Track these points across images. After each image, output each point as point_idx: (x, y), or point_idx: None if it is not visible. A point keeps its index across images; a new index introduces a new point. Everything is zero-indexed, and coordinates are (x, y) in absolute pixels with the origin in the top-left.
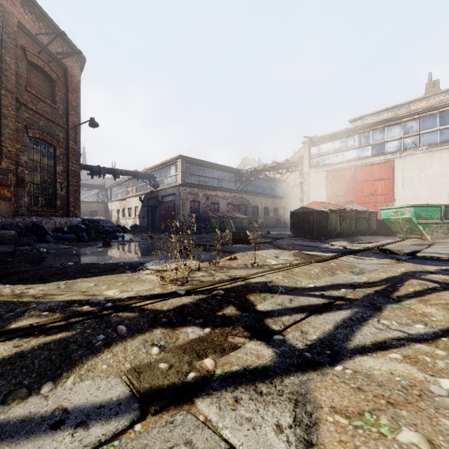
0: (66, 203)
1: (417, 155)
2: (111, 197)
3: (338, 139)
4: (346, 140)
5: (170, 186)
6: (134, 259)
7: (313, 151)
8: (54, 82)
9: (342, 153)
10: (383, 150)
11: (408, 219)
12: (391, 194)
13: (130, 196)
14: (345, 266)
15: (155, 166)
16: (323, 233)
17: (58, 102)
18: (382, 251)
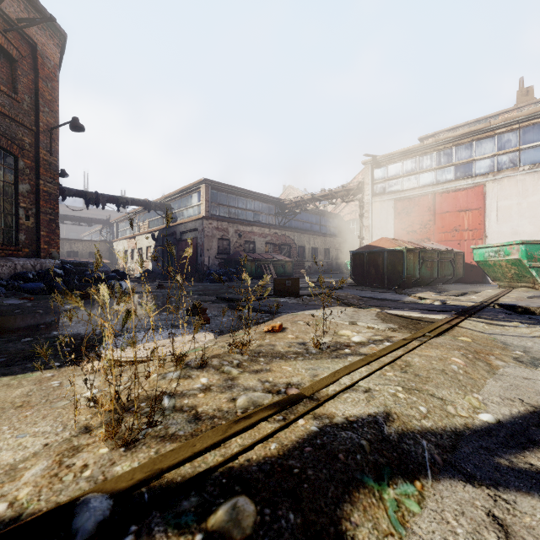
0: (35, 237)
1: (517, 177)
2: (118, 235)
3: (410, 158)
4: (420, 159)
5: (190, 219)
6: (100, 328)
7: (377, 174)
8: (15, 62)
9: (415, 176)
10: (470, 171)
11: (516, 262)
12: (482, 229)
13: (140, 232)
14: (486, 342)
15: (172, 194)
16: (397, 280)
17: (22, 92)
18: (509, 309)
